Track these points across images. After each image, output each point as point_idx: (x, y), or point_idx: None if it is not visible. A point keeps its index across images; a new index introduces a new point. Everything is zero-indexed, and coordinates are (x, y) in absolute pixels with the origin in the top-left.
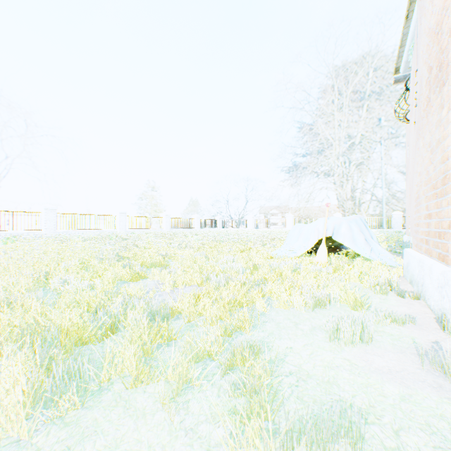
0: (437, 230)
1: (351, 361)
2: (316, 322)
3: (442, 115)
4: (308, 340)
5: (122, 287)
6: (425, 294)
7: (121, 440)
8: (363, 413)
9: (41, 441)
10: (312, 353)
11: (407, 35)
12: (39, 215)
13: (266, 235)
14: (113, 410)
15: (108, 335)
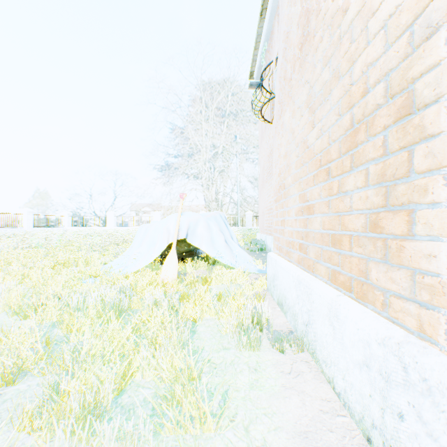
0: (326, 231)
1: None
2: None
3: (349, 17)
4: None
5: None
6: (317, 348)
7: None
8: None
9: None
10: None
11: (261, 37)
12: None
13: (114, 237)
14: None
15: None
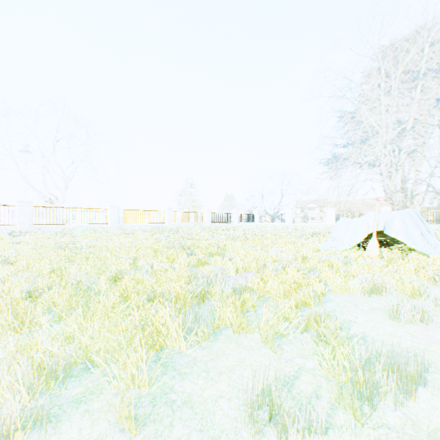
0: None
1: (411, 334)
2: (373, 305)
3: None
4: (368, 316)
5: (197, 269)
6: None
7: (243, 359)
8: (425, 366)
9: (193, 354)
10: (374, 326)
11: None
12: (100, 211)
13: (309, 229)
14: (230, 344)
15: (202, 302)
